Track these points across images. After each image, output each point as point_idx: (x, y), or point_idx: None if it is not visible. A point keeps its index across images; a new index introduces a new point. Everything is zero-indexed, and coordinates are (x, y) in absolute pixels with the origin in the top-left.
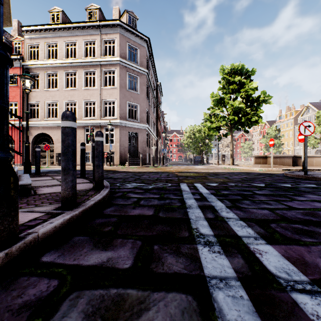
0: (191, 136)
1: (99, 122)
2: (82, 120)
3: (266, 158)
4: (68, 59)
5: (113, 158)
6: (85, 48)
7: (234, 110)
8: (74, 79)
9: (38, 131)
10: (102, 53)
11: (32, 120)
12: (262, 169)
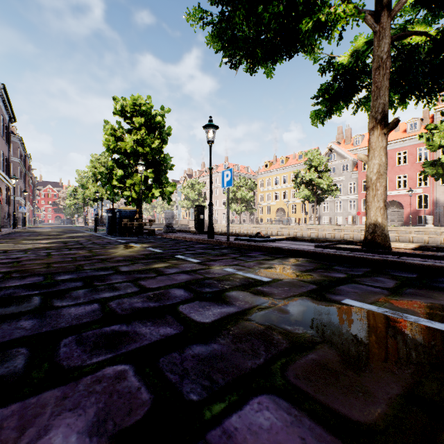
0: None
1: None
2: None
3: None
4: None
5: None
6: None
7: (82, 197)
8: None
9: None
10: None
11: None
12: None
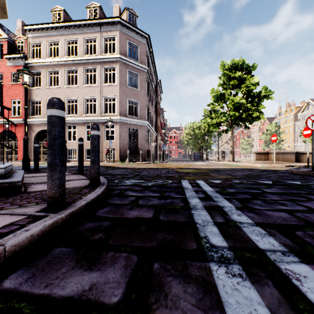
0: (190, 132)
1: (99, 118)
2: (83, 117)
3: (267, 154)
4: (70, 57)
5: (113, 154)
6: (86, 46)
7: (235, 106)
8: (76, 77)
9: (41, 128)
10: (102, 51)
11: (35, 117)
12: (264, 166)
